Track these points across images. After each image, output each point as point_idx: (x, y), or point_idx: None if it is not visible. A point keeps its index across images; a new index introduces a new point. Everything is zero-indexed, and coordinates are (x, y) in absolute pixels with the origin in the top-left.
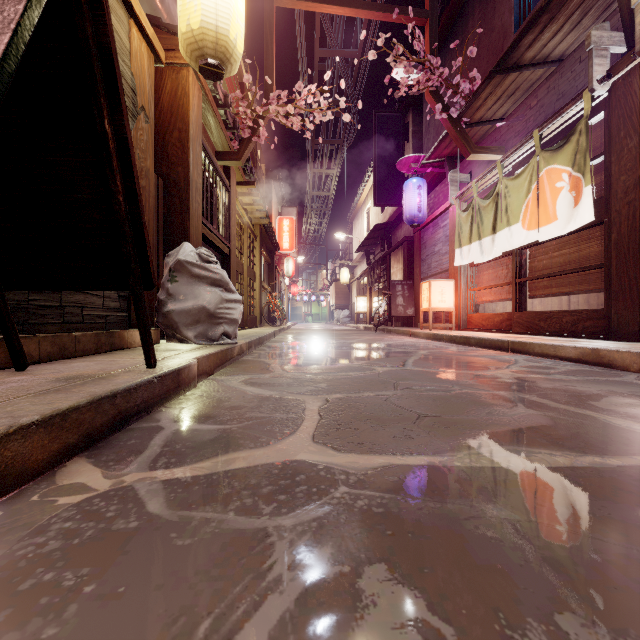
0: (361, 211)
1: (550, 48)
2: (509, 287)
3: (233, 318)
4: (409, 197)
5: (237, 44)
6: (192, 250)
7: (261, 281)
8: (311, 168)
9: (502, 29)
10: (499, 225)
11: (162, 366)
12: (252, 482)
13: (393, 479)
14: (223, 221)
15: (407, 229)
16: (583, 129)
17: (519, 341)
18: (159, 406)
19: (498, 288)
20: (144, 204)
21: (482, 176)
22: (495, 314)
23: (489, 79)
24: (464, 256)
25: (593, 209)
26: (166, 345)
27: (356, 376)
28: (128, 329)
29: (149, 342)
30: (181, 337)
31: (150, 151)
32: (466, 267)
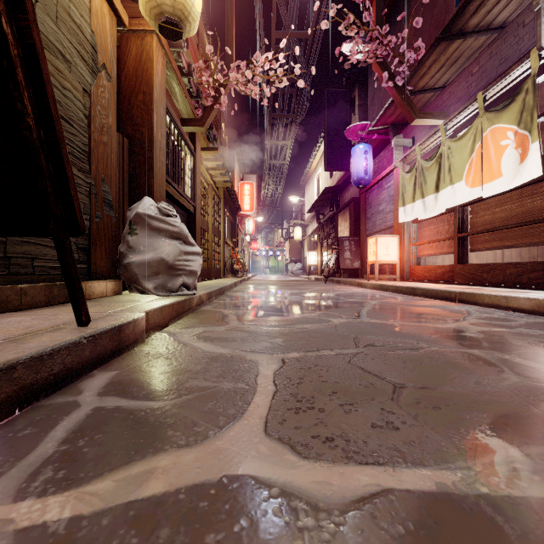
0: (312, 177)
1: (494, 14)
2: (451, 241)
3: (192, 270)
4: (356, 161)
5: (195, 2)
6: (152, 204)
7: (224, 237)
8: (268, 139)
9: (444, 4)
10: (442, 184)
11: (101, 322)
12: (161, 538)
13: (394, 532)
14: (188, 182)
15: (353, 191)
16: (530, 88)
17: (467, 292)
18: (90, 370)
19: (440, 242)
20: (106, 159)
21: (425, 139)
22: (437, 266)
23: (434, 47)
24: (407, 213)
25: (541, 164)
26: (126, 296)
27: (313, 329)
28: (88, 280)
29: (78, 296)
30: (141, 288)
31: (112, 109)
32: (409, 224)
